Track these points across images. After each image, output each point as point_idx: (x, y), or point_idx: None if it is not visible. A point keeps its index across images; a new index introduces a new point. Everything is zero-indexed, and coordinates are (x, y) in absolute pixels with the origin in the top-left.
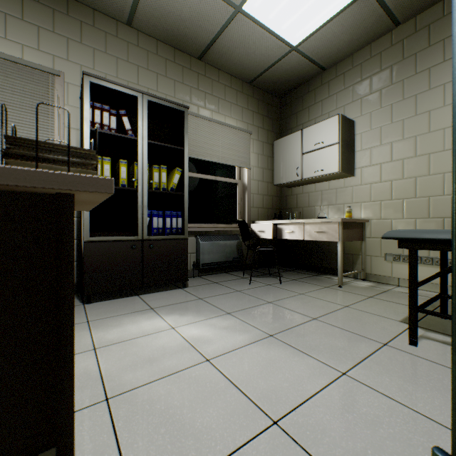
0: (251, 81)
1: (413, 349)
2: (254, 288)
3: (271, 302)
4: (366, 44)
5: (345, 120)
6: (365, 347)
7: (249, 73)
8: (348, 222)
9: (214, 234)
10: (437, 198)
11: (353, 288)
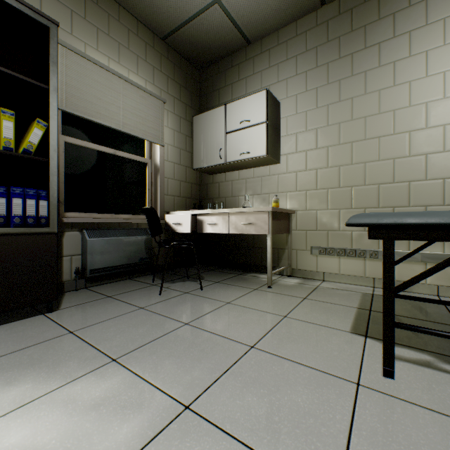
0: (166, 37)
1: (394, 386)
2: (166, 300)
3: (189, 323)
4: (292, 20)
5: (272, 98)
6: (337, 399)
7: (162, 22)
8: (277, 212)
9: (112, 228)
10: (359, 188)
11: (283, 287)
